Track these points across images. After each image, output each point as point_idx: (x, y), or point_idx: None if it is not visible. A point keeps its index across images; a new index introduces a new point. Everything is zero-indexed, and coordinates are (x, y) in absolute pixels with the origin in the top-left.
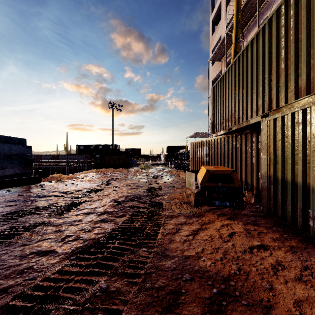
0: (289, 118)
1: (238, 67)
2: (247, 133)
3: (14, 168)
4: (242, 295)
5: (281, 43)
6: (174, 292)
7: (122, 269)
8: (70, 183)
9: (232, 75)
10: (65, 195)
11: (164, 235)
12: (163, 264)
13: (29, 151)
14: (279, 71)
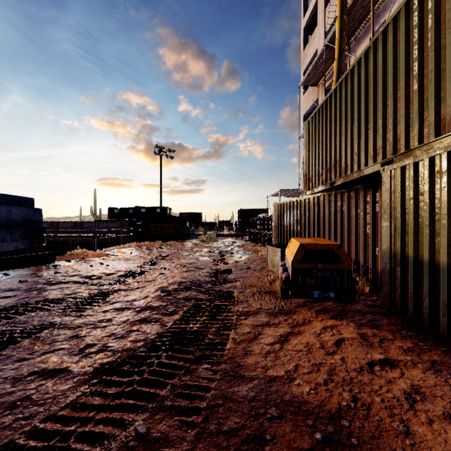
0: (425, 166)
1: (346, 91)
2: (358, 189)
3: (15, 241)
4: (362, 444)
5: (412, 52)
6: (254, 439)
7: (172, 400)
8: (98, 263)
9: (336, 104)
10: (89, 280)
11: (236, 343)
12: (236, 391)
13: (38, 217)
14: (409, 95)
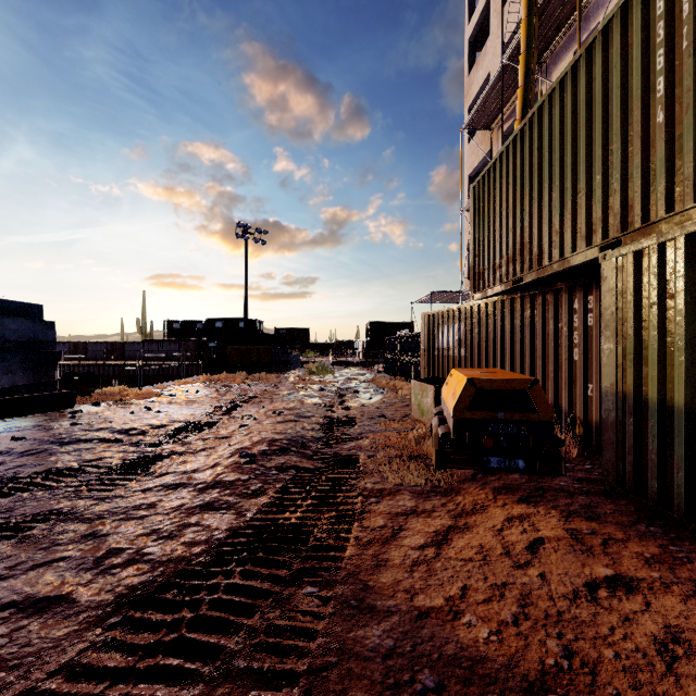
0: (679, 249)
1: (540, 131)
2: (559, 290)
3: (10, 373)
4: None
5: (655, 60)
6: None
7: (247, 659)
8: (143, 409)
9: (524, 152)
10: (126, 437)
11: (361, 547)
12: (360, 637)
13: (49, 334)
14: (649, 132)
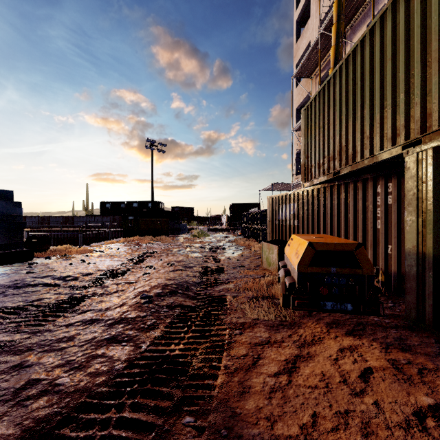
0: None
1: (354, 66)
2: (366, 179)
3: None
4: None
5: None
6: None
7: None
8: (79, 261)
9: (341, 83)
10: (63, 282)
11: (229, 375)
12: None
13: (17, 211)
14: None
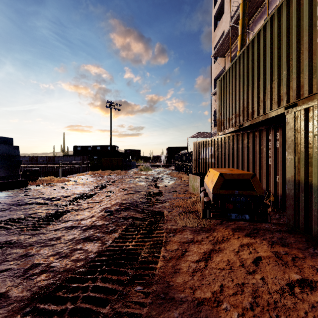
0: None
1: (253, 51)
2: (261, 130)
3: None
4: None
5: (316, 10)
6: None
7: None
8: (60, 187)
9: (244, 63)
10: (50, 202)
11: (166, 261)
12: None
13: (16, 152)
14: (313, 47)
